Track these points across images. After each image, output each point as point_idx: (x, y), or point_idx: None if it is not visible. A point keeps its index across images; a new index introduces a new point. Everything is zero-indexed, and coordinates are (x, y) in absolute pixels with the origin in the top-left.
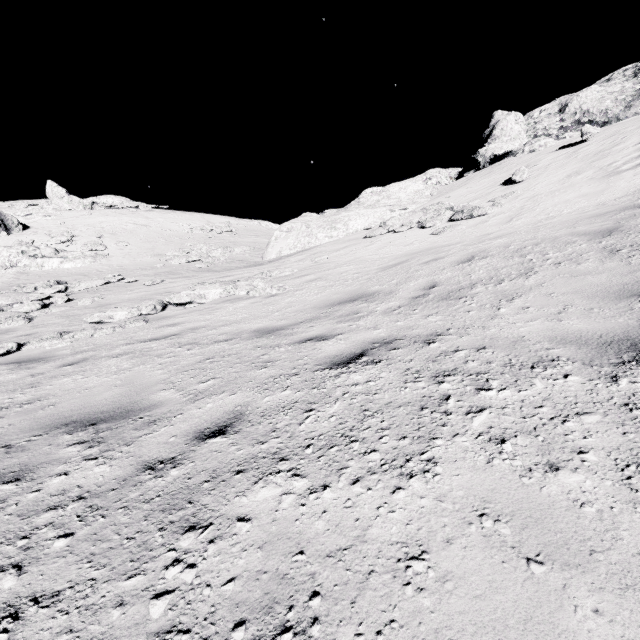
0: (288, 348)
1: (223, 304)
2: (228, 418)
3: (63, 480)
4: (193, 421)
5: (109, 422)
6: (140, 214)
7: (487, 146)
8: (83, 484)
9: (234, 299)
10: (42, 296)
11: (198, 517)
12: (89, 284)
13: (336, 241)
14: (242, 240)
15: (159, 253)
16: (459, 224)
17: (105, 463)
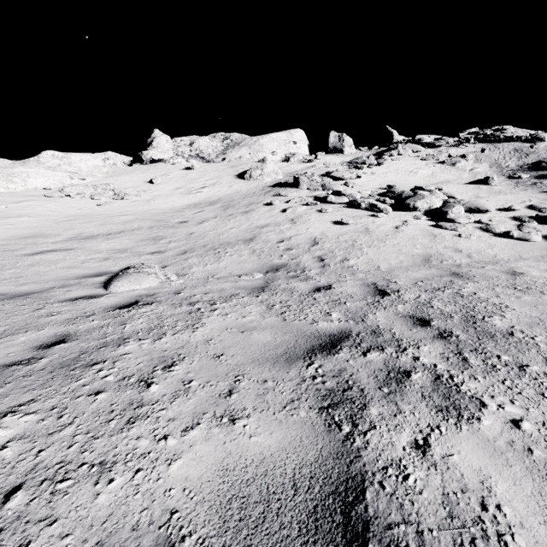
0: None
1: None
2: None
3: None
4: None
5: None
6: None
7: (148, 151)
8: None
9: None
10: None
11: None
12: None
13: (14, 193)
14: None
15: None
16: (114, 202)
17: None
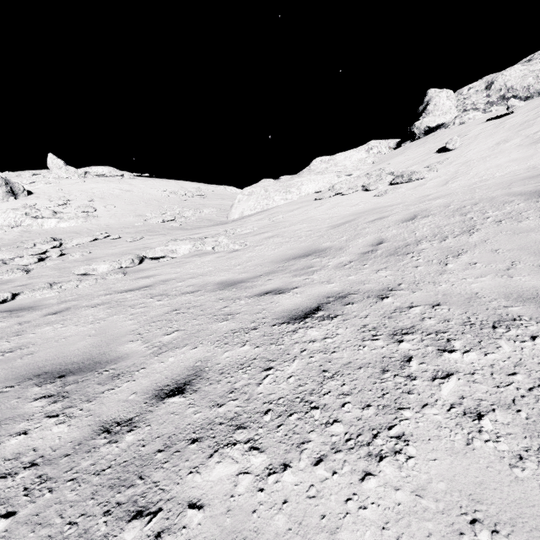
0: (248, 301)
1: (192, 258)
2: (188, 374)
3: (21, 441)
4: (154, 377)
5: (77, 374)
6: (125, 181)
7: (422, 119)
8: (39, 447)
9: (201, 254)
10: (39, 251)
11: (147, 499)
12: (80, 241)
13: (290, 203)
14: (210, 203)
15: (140, 214)
16: (399, 187)
17: (64, 422)
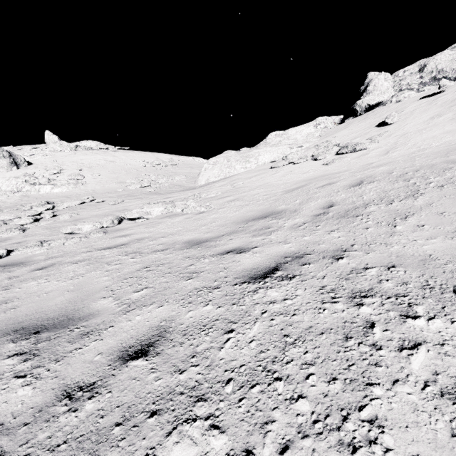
0: (211, 259)
1: (164, 219)
2: (152, 335)
3: None
4: (120, 336)
5: (50, 331)
6: (109, 153)
7: (363, 98)
8: (1, 412)
9: (172, 215)
10: (35, 213)
11: None
12: (70, 204)
13: (249, 171)
14: (181, 171)
15: (121, 181)
16: (345, 156)
17: (30, 384)
